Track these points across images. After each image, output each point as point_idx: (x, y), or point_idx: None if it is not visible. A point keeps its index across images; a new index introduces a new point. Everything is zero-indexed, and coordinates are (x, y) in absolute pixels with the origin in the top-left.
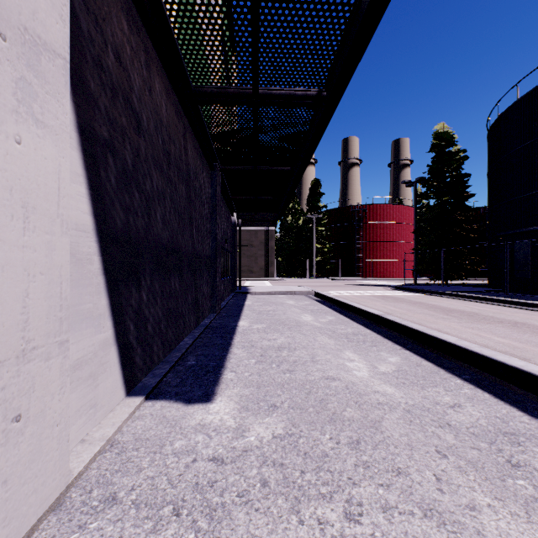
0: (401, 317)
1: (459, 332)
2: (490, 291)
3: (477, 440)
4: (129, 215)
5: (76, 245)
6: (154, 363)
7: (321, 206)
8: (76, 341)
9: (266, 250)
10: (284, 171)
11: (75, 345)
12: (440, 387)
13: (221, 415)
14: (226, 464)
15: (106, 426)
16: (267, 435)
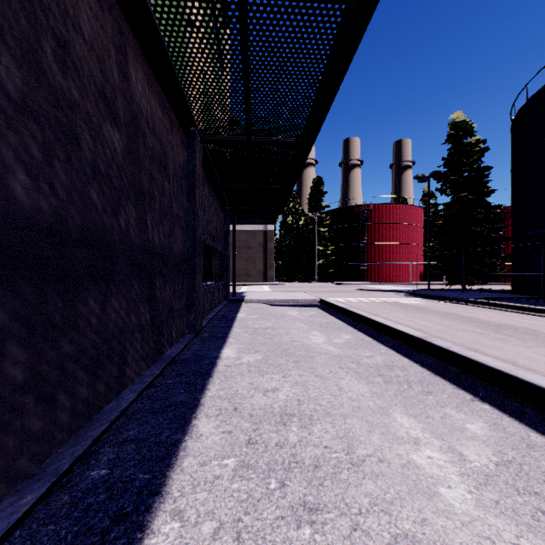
0: (442, 337)
1: None
2: (521, 298)
3: None
4: None
5: None
6: None
7: (323, 206)
8: None
9: (265, 253)
10: (287, 143)
11: None
12: None
13: None
14: None
15: None
16: None
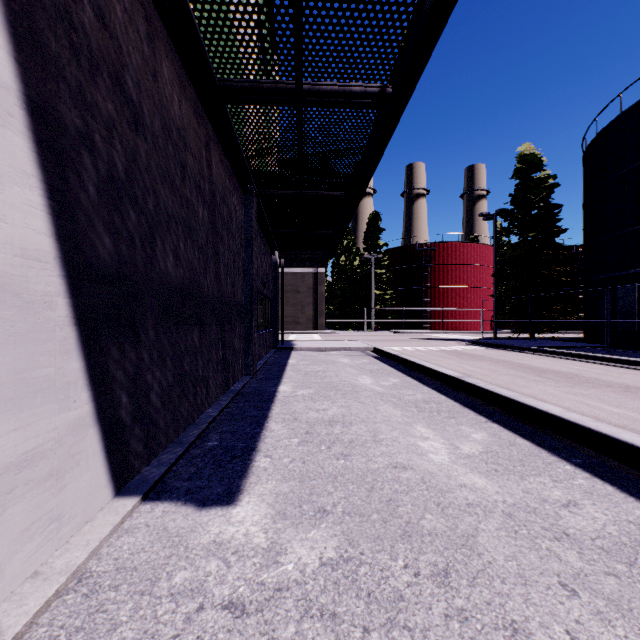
0: (483, 379)
1: (559, 399)
2: (587, 346)
3: (609, 558)
4: (120, 242)
5: (23, 279)
6: (160, 446)
7: (381, 244)
8: (23, 426)
9: (315, 298)
10: (337, 197)
11: (20, 432)
12: (545, 475)
13: (247, 526)
14: (248, 615)
15: (75, 548)
16: (312, 561)
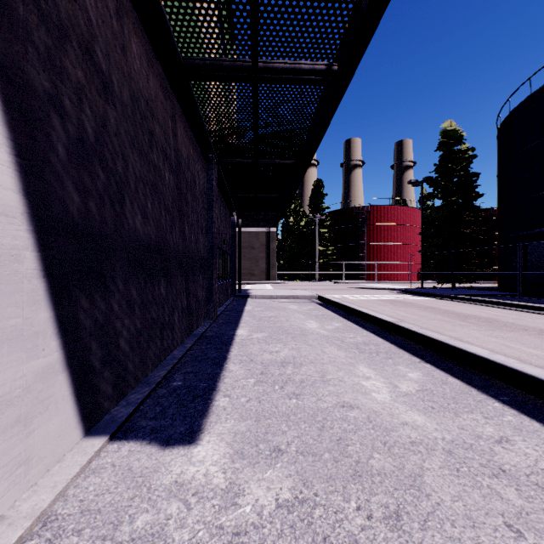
0: (414, 324)
1: (483, 342)
2: (502, 295)
3: None
4: (90, 200)
5: None
6: (129, 386)
7: (324, 207)
8: None
9: (268, 253)
10: (287, 165)
11: None
12: (477, 412)
13: (207, 466)
14: None
15: (43, 490)
16: (269, 503)
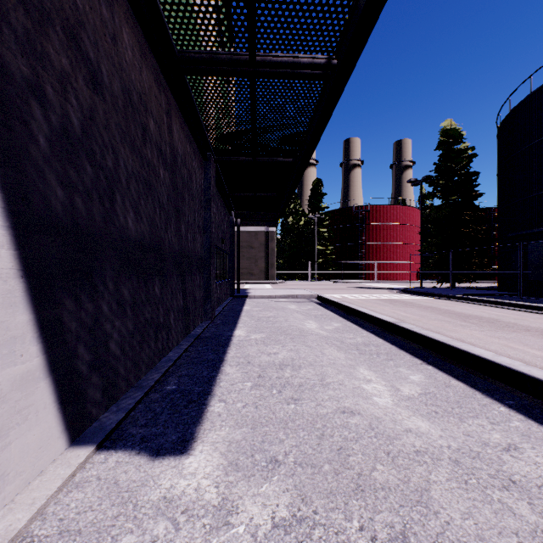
0: (415, 324)
1: (485, 343)
2: (502, 294)
3: None
4: (76, 196)
5: None
6: (120, 391)
7: (323, 207)
8: None
9: (267, 252)
10: (286, 163)
11: None
12: (483, 417)
13: (198, 479)
14: None
15: (19, 508)
16: (264, 522)
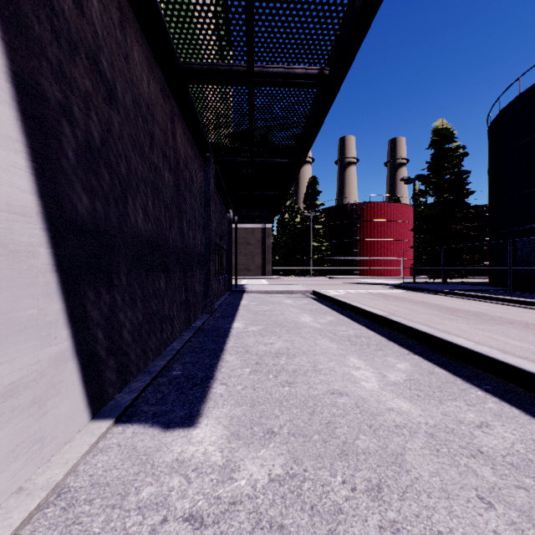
0: (405, 317)
1: (470, 334)
2: (492, 289)
3: (518, 473)
4: (96, 200)
5: (9, 232)
6: (132, 375)
7: (318, 204)
8: (9, 360)
9: (263, 249)
10: (282, 164)
11: (6, 366)
12: (461, 400)
13: (205, 446)
14: (206, 527)
15: (56, 465)
16: (262, 478)
